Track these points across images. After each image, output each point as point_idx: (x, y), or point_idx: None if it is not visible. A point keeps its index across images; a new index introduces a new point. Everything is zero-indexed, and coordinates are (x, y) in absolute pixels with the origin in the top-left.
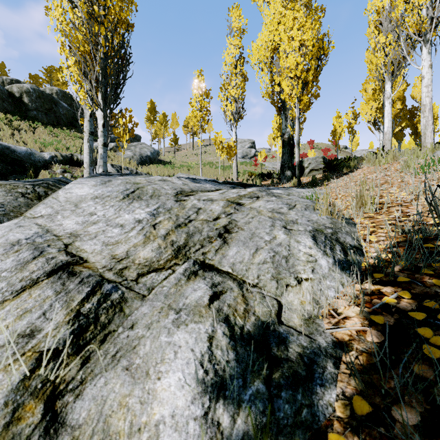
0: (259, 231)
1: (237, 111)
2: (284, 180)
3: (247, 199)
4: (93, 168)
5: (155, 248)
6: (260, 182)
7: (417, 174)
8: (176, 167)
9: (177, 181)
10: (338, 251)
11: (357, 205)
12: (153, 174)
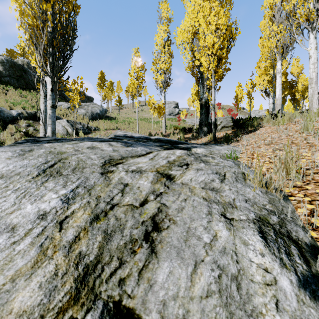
0: (195, 224)
1: (165, 80)
2: (201, 134)
3: (177, 167)
4: None
5: (47, 278)
6: (183, 136)
7: (318, 136)
8: (119, 122)
9: (106, 148)
10: (297, 258)
11: (282, 172)
12: (101, 127)
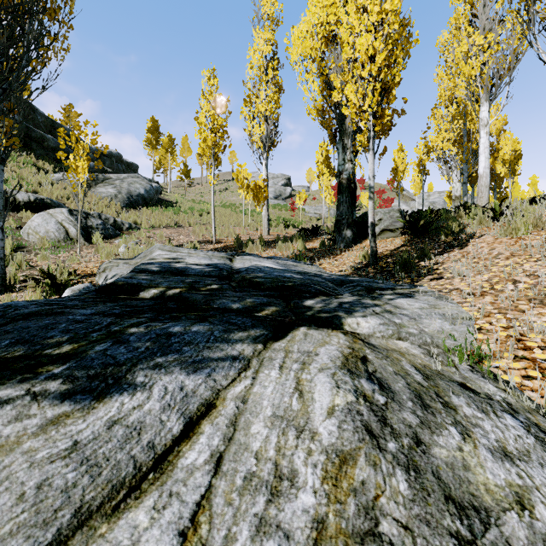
0: None
1: (268, 136)
2: (341, 244)
3: None
4: (3, 225)
5: None
6: (304, 246)
7: None
8: (182, 211)
9: None
10: None
11: None
12: (143, 224)
